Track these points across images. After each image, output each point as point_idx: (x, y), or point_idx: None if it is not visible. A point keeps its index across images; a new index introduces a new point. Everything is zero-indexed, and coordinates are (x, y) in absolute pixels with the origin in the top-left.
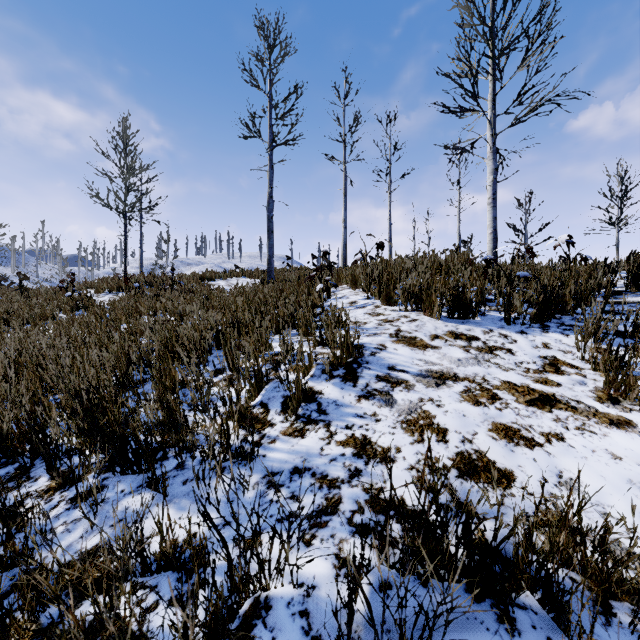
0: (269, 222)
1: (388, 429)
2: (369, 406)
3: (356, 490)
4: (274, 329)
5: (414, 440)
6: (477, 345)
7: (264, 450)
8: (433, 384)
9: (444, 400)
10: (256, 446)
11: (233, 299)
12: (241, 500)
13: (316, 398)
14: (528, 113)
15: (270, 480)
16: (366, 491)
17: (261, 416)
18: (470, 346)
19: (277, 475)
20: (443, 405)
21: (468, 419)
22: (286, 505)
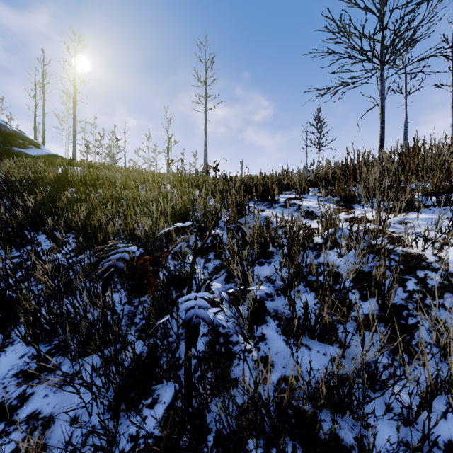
0: (405, 134)
1: None
2: None
3: None
4: None
5: None
6: None
7: None
8: None
9: None
10: None
11: None
12: None
13: None
14: None
15: None
16: None
17: None
18: None
19: None
20: None
21: None
22: None
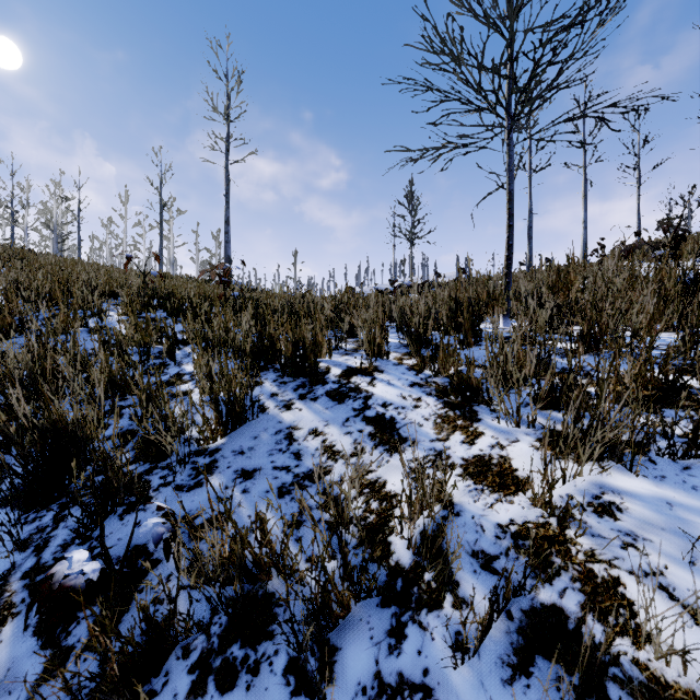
0: (529, 231)
1: None
2: None
3: None
4: None
5: None
6: None
7: None
8: None
9: None
10: None
11: None
12: None
13: None
14: None
15: None
16: None
17: None
18: None
19: None
20: None
21: None
22: None
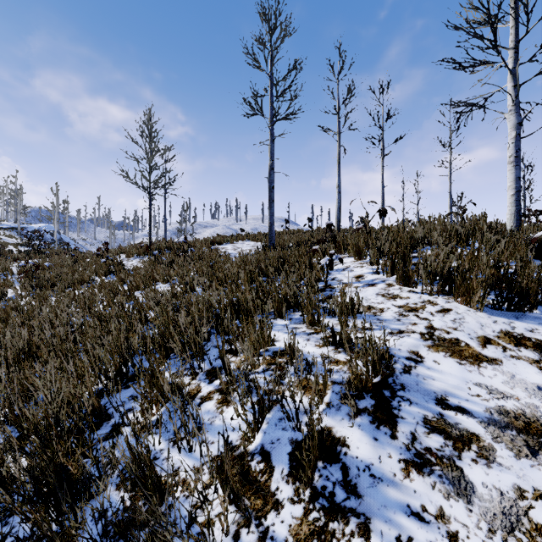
0: (270, 192)
1: None
2: (427, 490)
3: None
4: (276, 312)
5: None
6: None
7: None
8: (524, 448)
9: None
10: None
11: (236, 271)
12: None
13: (338, 454)
14: None
15: None
16: None
17: (261, 479)
18: None
19: None
20: None
21: None
22: None
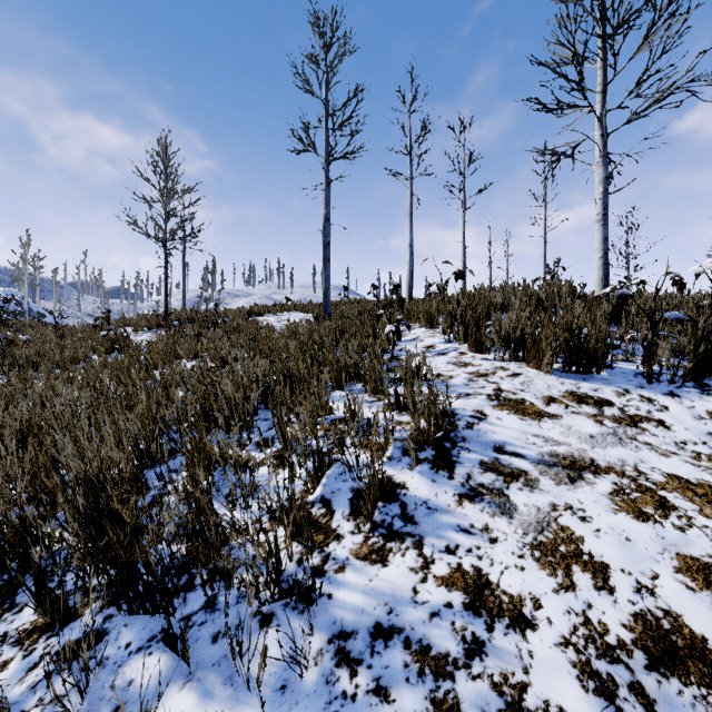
0: (325, 249)
1: (512, 559)
2: (476, 513)
3: (481, 686)
4: (334, 383)
5: (558, 584)
6: (612, 413)
7: (329, 585)
8: (565, 478)
9: (589, 508)
10: (317, 576)
11: (284, 342)
12: (297, 687)
13: (398, 495)
14: (652, 105)
15: (340, 648)
16: (498, 690)
17: (323, 521)
18: (602, 415)
19: (351, 638)
20: (590, 518)
21: (636, 547)
22: (368, 708)
